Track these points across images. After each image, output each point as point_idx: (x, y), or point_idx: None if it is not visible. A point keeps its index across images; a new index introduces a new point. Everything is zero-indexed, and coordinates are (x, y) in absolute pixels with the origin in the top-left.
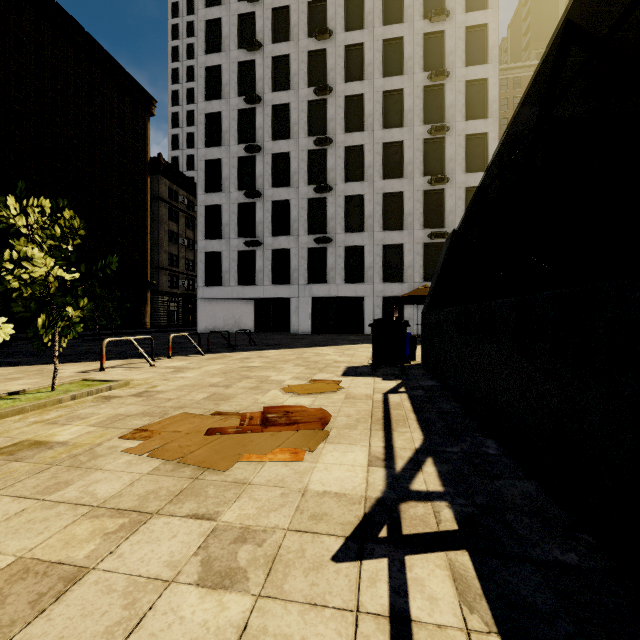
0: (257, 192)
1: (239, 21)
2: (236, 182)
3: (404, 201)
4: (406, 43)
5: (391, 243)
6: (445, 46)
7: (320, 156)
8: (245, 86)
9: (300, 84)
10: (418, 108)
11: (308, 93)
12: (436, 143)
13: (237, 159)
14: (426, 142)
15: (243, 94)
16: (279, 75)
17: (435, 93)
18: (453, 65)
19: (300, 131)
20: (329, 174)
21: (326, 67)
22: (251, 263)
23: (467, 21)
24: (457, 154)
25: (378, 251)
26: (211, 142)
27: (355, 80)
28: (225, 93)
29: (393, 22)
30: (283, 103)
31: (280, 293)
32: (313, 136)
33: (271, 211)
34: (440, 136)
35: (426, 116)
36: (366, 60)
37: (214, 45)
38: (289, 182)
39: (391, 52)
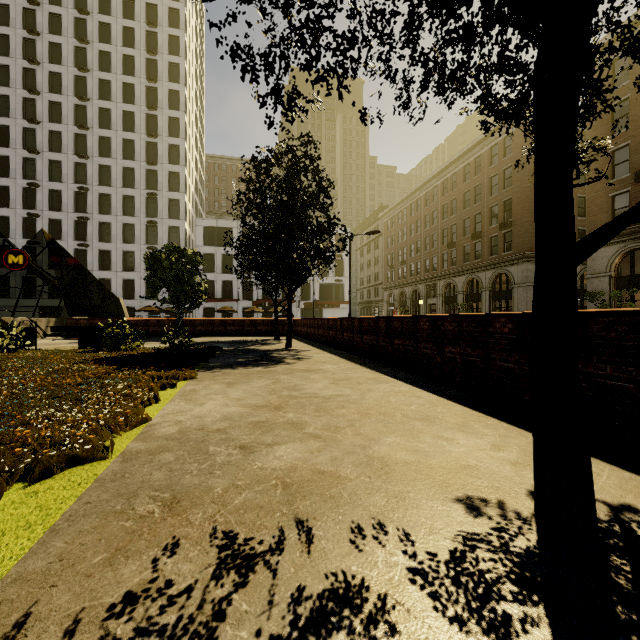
0: (37, 242)
1: (24, 130)
2: (21, 233)
3: (135, 256)
4: (136, 172)
5: (128, 278)
6: (158, 179)
7: (84, 224)
8: (29, 173)
9: (69, 180)
10: (143, 208)
11: (75, 187)
12: (154, 227)
13: (22, 218)
14: (149, 226)
15: (27, 177)
16: (55, 171)
17: (154, 201)
18: (162, 189)
19: (69, 208)
20: (89, 236)
21: (88, 173)
22: (34, 284)
23: (169, 169)
24: (164, 235)
25: (120, 282)
26: (1, 204)
27: (107, 185)
28: (12, 175)
29: (130, 158)
30: (57, 189)
31: (55, 304)
32: (79, 212)
33: (48, 254)
34: (155, 225)
35: (149, 212)
36: (113, 176)
37: (3, 141)
38: (62, 237)
39: (129, 174)
